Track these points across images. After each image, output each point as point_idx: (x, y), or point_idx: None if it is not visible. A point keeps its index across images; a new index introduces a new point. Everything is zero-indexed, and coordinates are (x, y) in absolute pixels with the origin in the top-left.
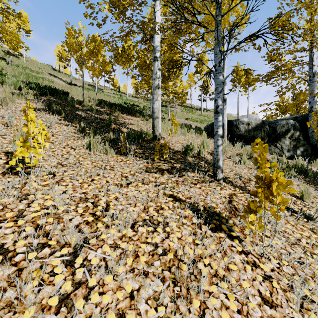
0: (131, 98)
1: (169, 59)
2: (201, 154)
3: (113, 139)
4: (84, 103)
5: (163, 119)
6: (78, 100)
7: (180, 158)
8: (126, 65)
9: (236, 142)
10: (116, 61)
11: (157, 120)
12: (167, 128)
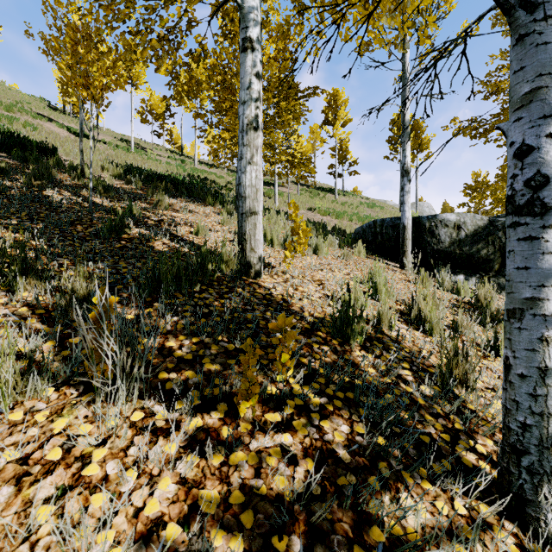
0: (205, 167)
1: (280, 79)
2: (384, 325)
3: (87, 296)
4: (83, 170)
5: (265, 209)
6: (70, 164)
7: (331, 362)
8: (166, 65)
9: (434, 269)
10: (145, 62)
11: (251, 221)
12: (277, 236)
